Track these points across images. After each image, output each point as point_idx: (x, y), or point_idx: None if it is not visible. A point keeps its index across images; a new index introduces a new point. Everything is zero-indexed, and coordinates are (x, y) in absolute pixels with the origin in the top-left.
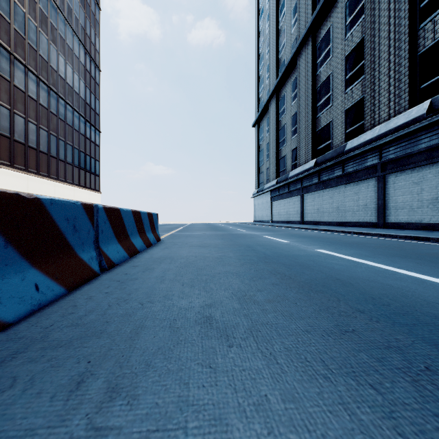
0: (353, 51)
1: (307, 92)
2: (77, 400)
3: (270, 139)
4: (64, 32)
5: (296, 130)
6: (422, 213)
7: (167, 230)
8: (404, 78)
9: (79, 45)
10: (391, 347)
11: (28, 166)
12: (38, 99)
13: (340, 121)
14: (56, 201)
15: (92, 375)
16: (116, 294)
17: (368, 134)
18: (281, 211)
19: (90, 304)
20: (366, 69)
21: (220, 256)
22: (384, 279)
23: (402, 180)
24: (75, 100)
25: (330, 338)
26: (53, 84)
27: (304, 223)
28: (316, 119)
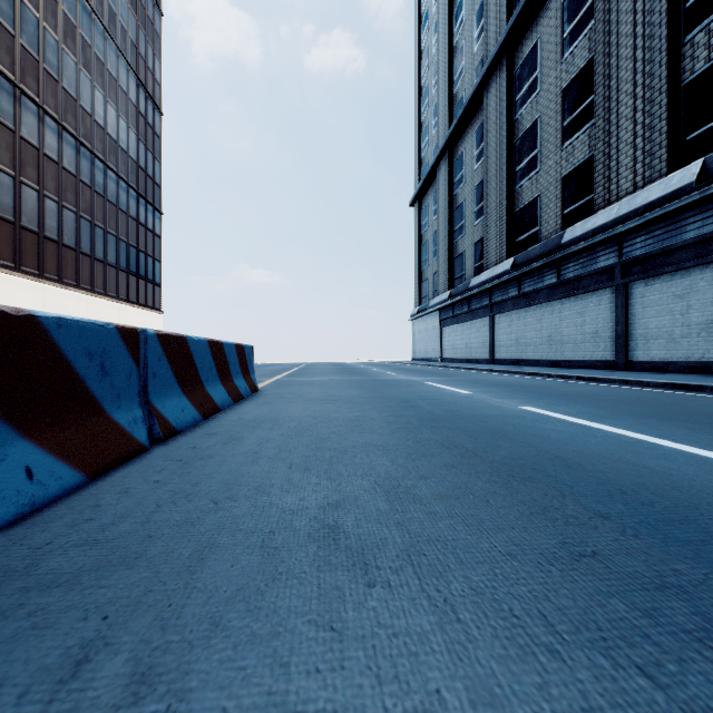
0: (575, 80)
1: (500, 149)
2: (68, 702)
3: (439, 226)
4: (104, 51)
5: (482, 211)
6: (689, 346)
7: (270, 374)
8: (659, 124)
9: (127, 72)
10: (667, 587)
11: (44, 269)
12: (60, 161)
13: (554, 195)
14: (68, 321)
15: (107, 646)
16: (172, 484)
17: (600, 217)
18: (457, 343)
19: (125, 503)
20: (597, 110)
21: (356, 416)
22: (637, 457)
23: (656, 291)
24: (120, 162)
25: (554, 569)
26: (86, 135)
27: (495, 362)
28: (514, 193)
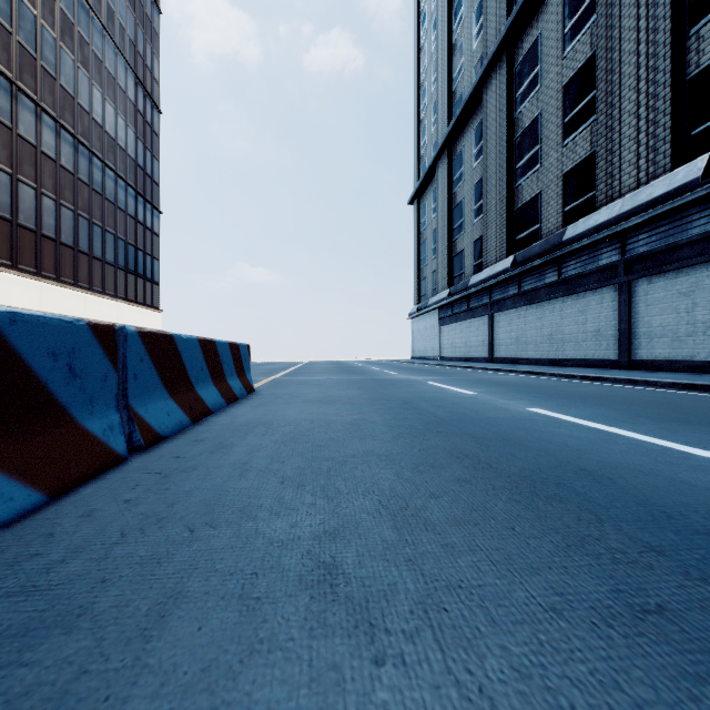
0: (576, 76)
1: (500, 146)
2: None
3: (438, 224)
4: (102, 49)
5: (481, 209)
6: (694, 345)
7: (268, 373)
8: (663, 119)
9: (126, 71)
10: None
11: (41, 267)
12: (57, 158)
13: (555, 192)
14: (25, 317)
15: None
16: (145, 505)
17: (603, 213)
18: (456, 341)
19: (84, 531)
20: (599, 105)
21: (356, 420)
22: (671, 469)
23: (660, 288)
24: (119, 160)
25: (615, 633)
26: (84, 133)
27: (495, 361)
28: (514, 190)
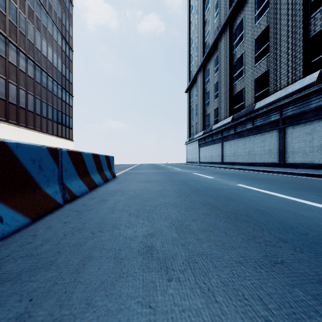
0: (260, 35)
1: (226, 67)
2: None
3: (198, 101)
4: (46, 22)
5: (218, 95)
6: (313, 156)
7: (122, 169)
8: (299, 55)
9: (57, 32)
10: None
11: (19, 121)
12: (26, 72)
13: (250, 87)
14: (22, 145)
15: (30, 318)
16: (72, 224)
17: (272, 97)
18: (206, 155)
19: (48, 234)
20: (270, 49)
21: (161, 189)
22: (295, 209)
23: (297, 131)
24: (54, 73)
25: (263, 270)
26: (38, 60)
27: (224, 163)
28: (232, 86)
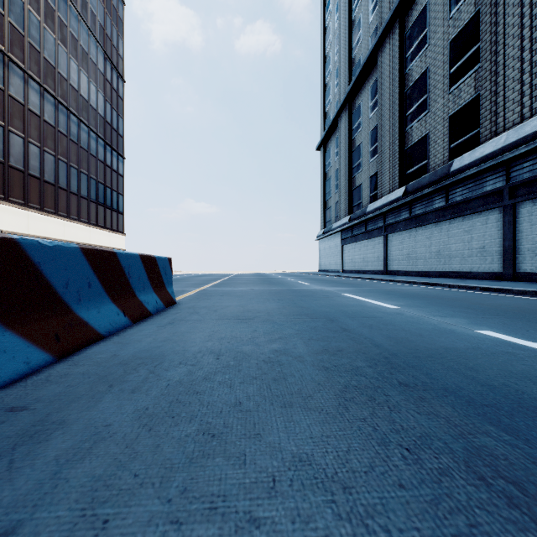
0: (461, 32)
1: (392, 98)
2: None
3: (340, 164)
4: (77, 30)
5: (376, 150)
6: None
7: (200, 284)
8: None
9: (96, 48)
10: None
11: (28, 200)
12: (41, 115)
13: (441, 132)
14: None
15: None
16: None
17: (488, 146)
18: (355, 258)
19: None
20: (483, 54)
21: (276, 352)
22: None
23: None
24: (91, 117)
25: None
26: (63, 95)
27: (389, 273)
28: (405, 133)
